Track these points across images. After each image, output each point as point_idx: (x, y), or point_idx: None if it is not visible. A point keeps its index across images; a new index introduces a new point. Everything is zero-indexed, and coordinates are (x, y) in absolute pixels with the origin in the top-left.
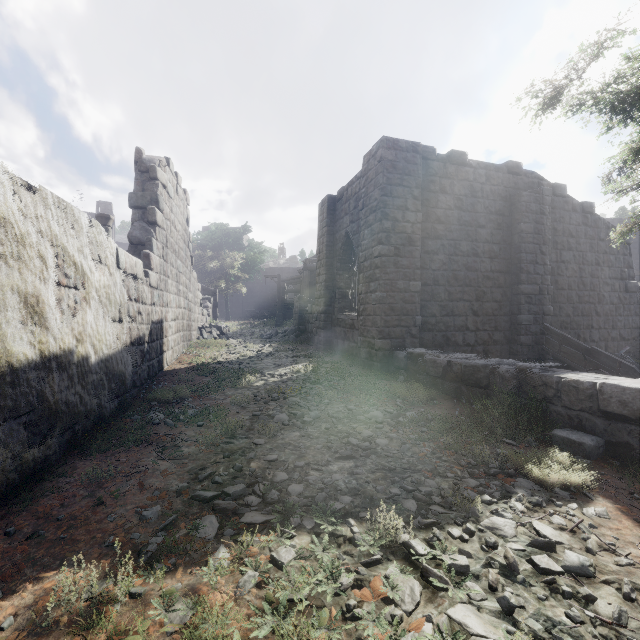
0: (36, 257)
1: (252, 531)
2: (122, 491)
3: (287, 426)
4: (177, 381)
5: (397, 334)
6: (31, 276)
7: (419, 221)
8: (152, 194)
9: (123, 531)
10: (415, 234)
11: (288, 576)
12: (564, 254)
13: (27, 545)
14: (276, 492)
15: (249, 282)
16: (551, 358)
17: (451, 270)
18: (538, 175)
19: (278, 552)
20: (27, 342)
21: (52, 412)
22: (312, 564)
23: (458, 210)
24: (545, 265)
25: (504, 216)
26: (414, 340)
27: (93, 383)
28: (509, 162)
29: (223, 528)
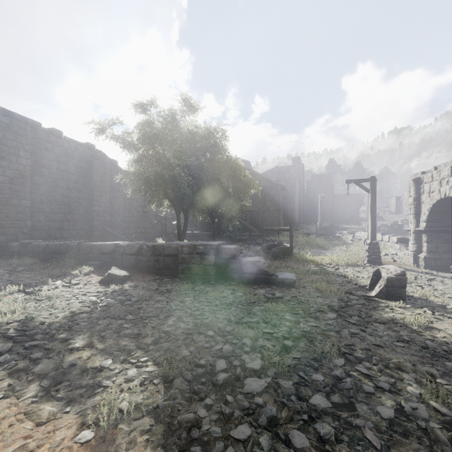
0: None
1: None
2: None
3: None
4: None
5: (12, 232)
6: None
7: (29, 165)
8: None
9: None
10: (26, 172)
11: None
12: (117, 193)
13: None
14: None
15: None
16: None
17: (53, 195)
18: (104, 153)
19: None
20: None
21: None
22: None
23: (57, 162)
24: (107, 198)
25: (86, 170)
26: (25, 236)
27: None
28: (88, 143)
29: None
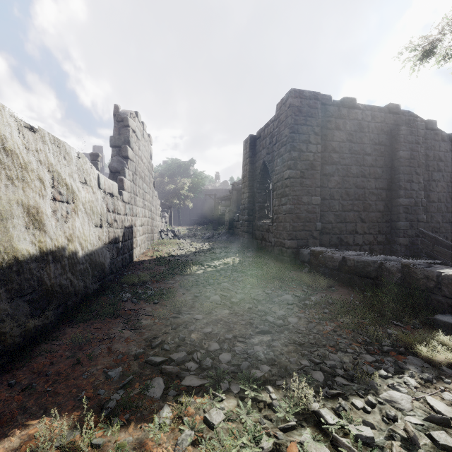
0: (36, 179)
1: (190, 393)
2: (95, 353)
3: (219, 305)
4: (142, 269)
5: (302, 236)
6: (32, 193)
7: (319, 151)
8: (125, 137)
9: (92, 387)
10: (316, 161)
11: (218, 436)
12: (435, 174)
13: (22, 395)
14: (210, 360)
15: (194, 199)
16: (425, 255)
17: (344, 188)
18: (413, 114)
19: (210, 414)
20: (29, 241)
21: (49, 292)
22: (238, 426)
23: (349, 142)
24: (419, 183)
25: (386, 146)
26: (315, 241)
27: (80, 271)
28: (390, 104)
29: (168, 389)
